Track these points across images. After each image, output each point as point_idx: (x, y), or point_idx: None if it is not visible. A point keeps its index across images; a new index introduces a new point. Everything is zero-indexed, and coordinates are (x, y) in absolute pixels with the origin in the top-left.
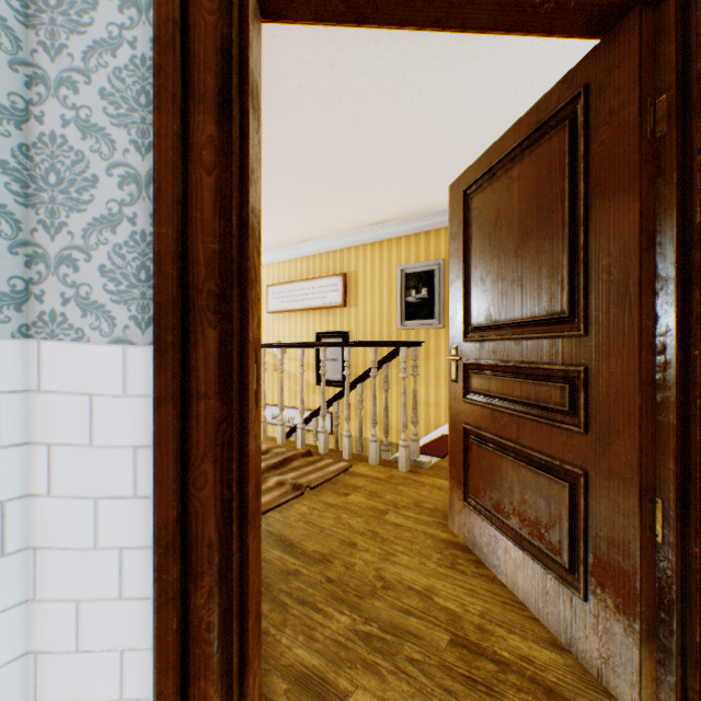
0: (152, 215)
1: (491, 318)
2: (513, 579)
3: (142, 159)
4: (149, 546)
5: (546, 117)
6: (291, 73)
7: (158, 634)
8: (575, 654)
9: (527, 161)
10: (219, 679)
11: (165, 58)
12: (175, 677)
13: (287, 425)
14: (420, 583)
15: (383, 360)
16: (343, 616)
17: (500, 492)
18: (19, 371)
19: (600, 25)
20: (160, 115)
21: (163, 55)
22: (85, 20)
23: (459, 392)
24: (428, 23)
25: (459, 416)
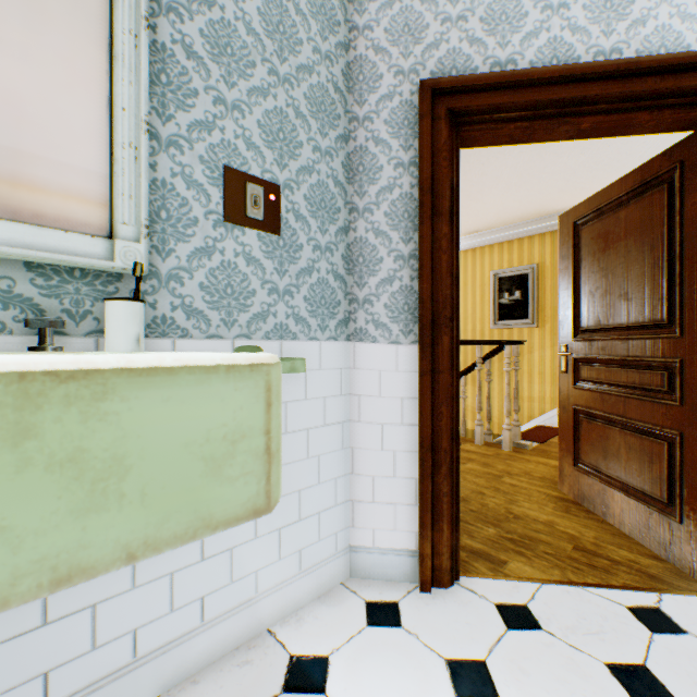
0: (410, 276)
1: (599, 323)
2: (619, 520)
3: (405, 247)
4: (408, 450)
5: (648, 179)
6: None
7: (421, 493)
8: (672, 562)
9: (632, 208)
10: (448, 523)
11: (425, 198)
12: (430, 515)
13: None
14: (542, 518)
15: (486, 357)
16: (489, 528)
17: (607, 455)
18: (346, 358)
19: (691, 127)
20: (422, 227)
21: (424, 196)
22: (376, 177)
23: (568, 381)
24: (563, 139)
25: (568, 400)
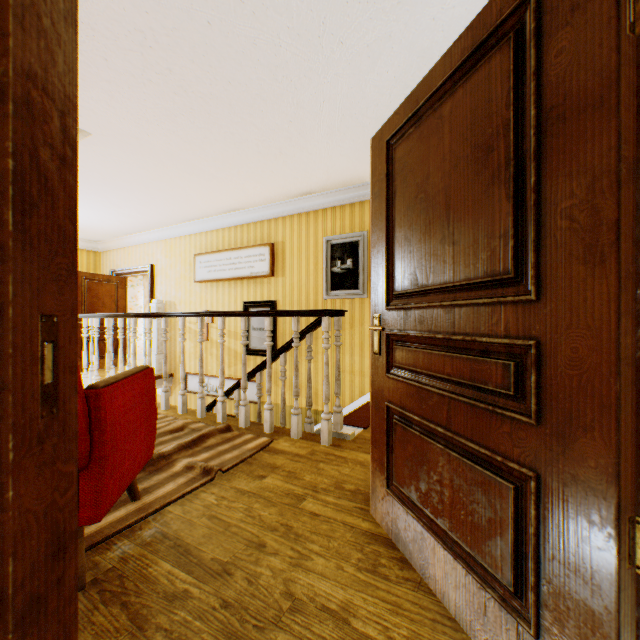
0: None
1: (417, 282)
2: (443, 588)
3: None
4: None
5: (484, 35)
6: (197, 5)
7: None
8: None
9: (460, 93)
10: None
11: None
12: None
13: (215, 395)
14: (335, 599)
15: (307, 330)
16: None
17: (427, 484)
18: None
19: None
20: None
21: None
22: None
23: (382, 366)
24: None
25: (382, 393)
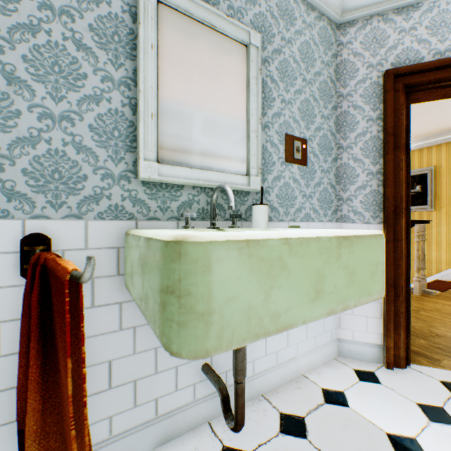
0: (376, 184)
1: None
2: None
3: (373, 167)
4: None
5: None
6: None
7: (386, 310)
8: None
9: None
10: (403, 330)
11: (389, 138)
12: (392, 324)
13: None
14: None
15: None
16: (420, 340)
17: None
18: None
19: None
20: (387, 155)
21: (388, 137)
22: (354, 128)
23: None
24: None
25: None
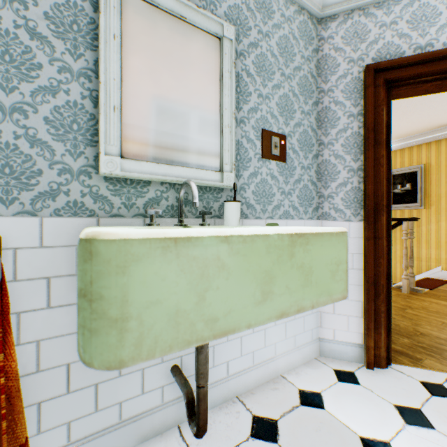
0: (358, 181)
1: None
2: None
3: (354, 164)
4: (356, 284)
5: None
6: None
7: (367, 309)
8: None
9: None
10: (384, 330)
11: (369, 134)
12: (373, 323)
13: None
14: (442, 336)
15: None
16: (404, 339)
17: None
18: None
19: None
20: (367, 152)
21: (369, 133)
22: (335, 124)
23: None
24: None
25: None
